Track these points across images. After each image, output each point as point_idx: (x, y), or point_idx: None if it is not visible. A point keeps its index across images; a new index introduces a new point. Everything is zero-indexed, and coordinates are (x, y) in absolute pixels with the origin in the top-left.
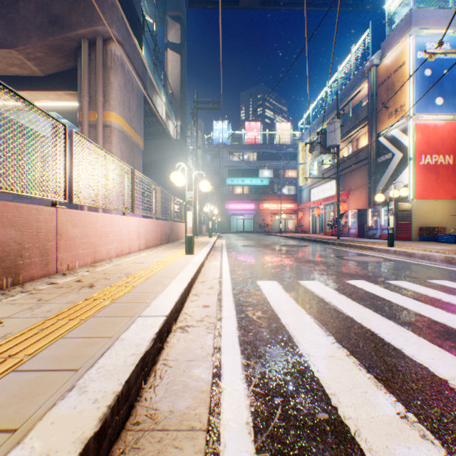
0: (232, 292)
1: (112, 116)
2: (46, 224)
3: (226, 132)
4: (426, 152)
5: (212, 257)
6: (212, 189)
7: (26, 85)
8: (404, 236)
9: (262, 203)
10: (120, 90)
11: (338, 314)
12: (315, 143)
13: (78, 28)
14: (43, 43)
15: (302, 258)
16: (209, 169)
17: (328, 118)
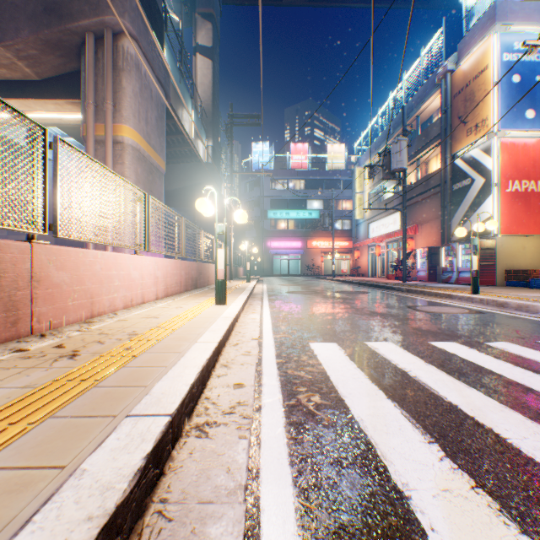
0: (276, 361)
1: (125, 130)
2: (14, 266)
3: (268, 156)
4: (514, 176)
5: (250, 308)
6: (251, 224)
7: (18, 92)
8: (487, 281)
9: (311, 240)
10: (135, 97)
11: (435, 400)
12: (377, 166)
13: (80, 18)
14: (36, 37)
15: (364, 309)
16: (247, 200)
17: (390, 137)
